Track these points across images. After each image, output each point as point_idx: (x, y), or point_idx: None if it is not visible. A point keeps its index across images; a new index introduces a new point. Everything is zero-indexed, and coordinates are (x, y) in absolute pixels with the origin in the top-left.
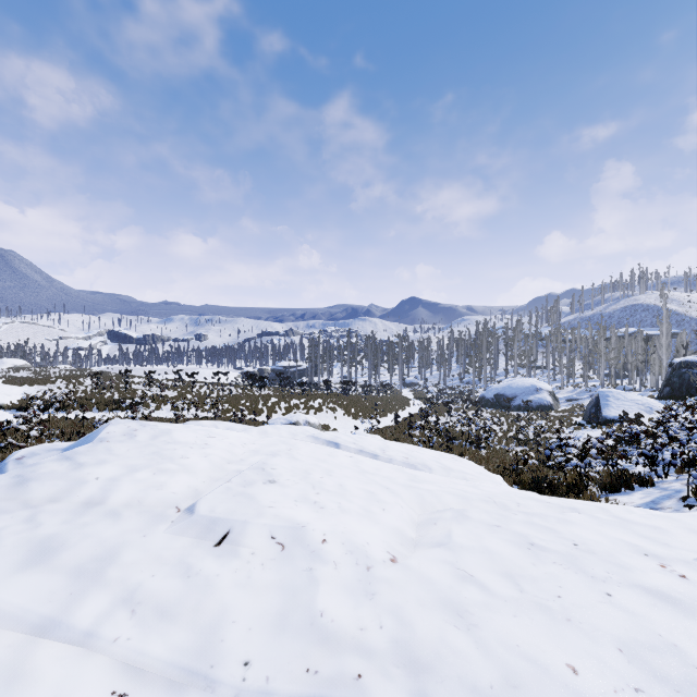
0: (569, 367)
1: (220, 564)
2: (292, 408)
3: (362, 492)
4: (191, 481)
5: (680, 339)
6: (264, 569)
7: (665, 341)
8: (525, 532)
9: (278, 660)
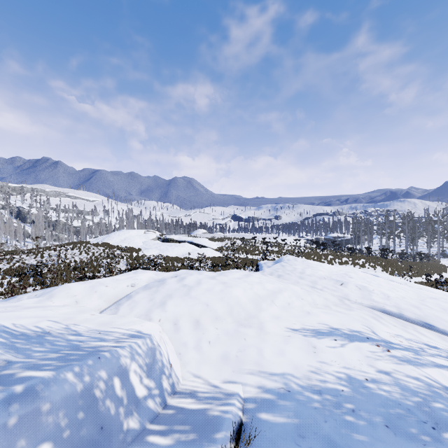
0: None
1: (343, 288)
2: (343, 263)
3: (388, 287)
4: (324, 273)
5: None
6: (355, 291)
7: None
8: None
9: (363, 301)
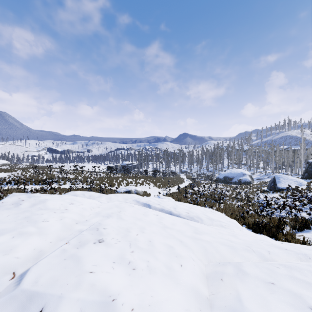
0: (257, 164)
1: None
2: (129, 183)
3: (164, 247)
4: (38, 243)
5: (309, 151)
6: None
7: (303, 152)
8: (296, 290)
9: None
